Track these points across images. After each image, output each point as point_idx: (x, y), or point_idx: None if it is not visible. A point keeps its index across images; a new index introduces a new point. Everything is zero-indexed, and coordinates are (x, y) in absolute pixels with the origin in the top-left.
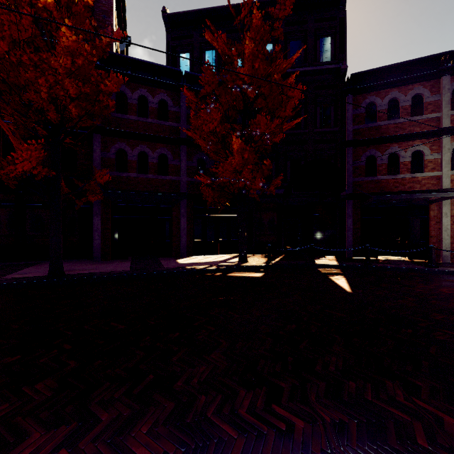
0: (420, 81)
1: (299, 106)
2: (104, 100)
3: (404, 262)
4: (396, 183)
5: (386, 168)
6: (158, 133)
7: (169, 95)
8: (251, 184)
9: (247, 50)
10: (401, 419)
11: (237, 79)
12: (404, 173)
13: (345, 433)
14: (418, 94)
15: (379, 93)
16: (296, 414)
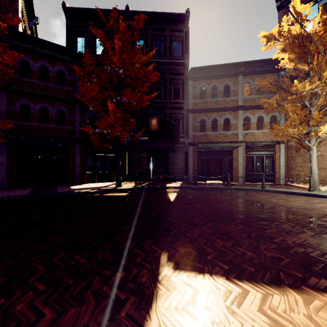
0: (228, 77)
1: (152, 86)
2: (3, 69)
3: (218, 184)
4: (216, 136)
5: (210, 127)
6: (57, 94)
7: (66, 67)
8: (120, 134)
9: (116, 45)
10: (137, 254)
11: (112, 63)
12: (220, 131)
13: (104, 262)
14: (227, 84)
15: (207, 82)
16: (85, 258)
